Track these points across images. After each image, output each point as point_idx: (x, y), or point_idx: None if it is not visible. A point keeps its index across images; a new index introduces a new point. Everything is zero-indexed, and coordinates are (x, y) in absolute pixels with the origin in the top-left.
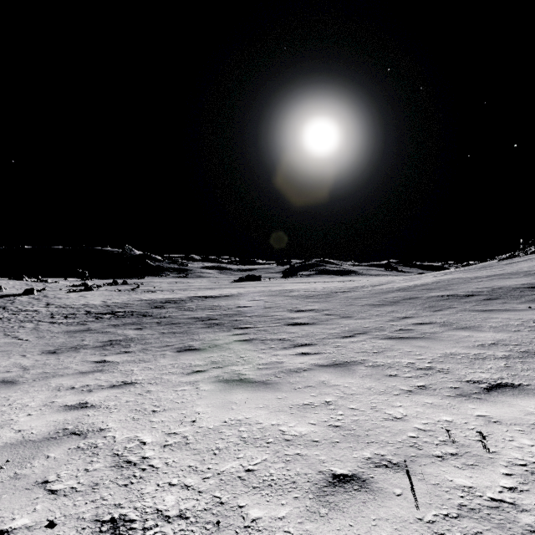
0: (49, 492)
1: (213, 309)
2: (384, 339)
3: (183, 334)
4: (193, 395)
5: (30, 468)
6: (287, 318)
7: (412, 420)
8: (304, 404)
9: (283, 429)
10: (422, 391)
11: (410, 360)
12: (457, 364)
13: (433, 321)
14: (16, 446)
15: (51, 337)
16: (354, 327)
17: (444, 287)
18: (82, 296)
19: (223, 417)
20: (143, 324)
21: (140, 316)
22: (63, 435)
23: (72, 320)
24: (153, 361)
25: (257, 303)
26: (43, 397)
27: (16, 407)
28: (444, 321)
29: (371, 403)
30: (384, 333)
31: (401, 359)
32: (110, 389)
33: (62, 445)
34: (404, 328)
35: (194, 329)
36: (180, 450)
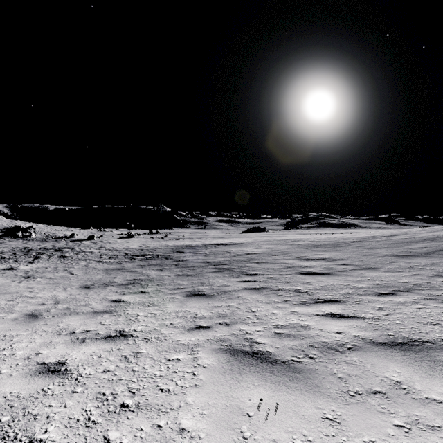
0: None
1: (224, 255)
2: None
3: (195, 277)
4: (186, 376)
5: None
6: (298, 267)
7: None
8: None
9: None
10: None
11: None
12: None
13: None
14: None
15: (93, 273)
16: (386, 281)
17: None
18: (125, 241)
19: None
20: (164, 266)
21: (164, 259)
22: None
23: (113, 260)
24: (161, 305)
25: (264, 251)
26: (38, 343)
27: (2, 355)
28: None
29: None
30: (441, 292)
31: None
32: (101, 342)
33: None
34: None
35: (205, 273)
36: None
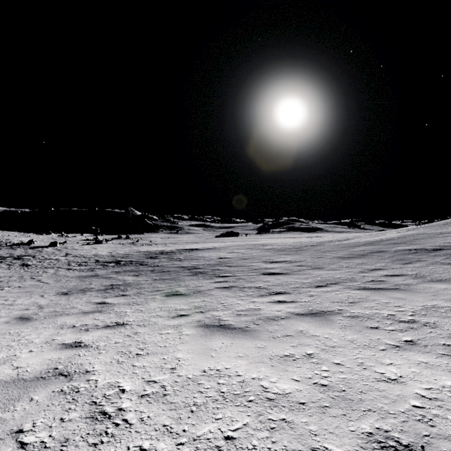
0: (19, 446)
1: (198, 260)
2: (357, 290)
3: (172, 281)
4: (175, 340)
5: (12, 412)
6: (263, 269)
7: (410, 383)
8: (285, 355)
9: (265, 384)
10: (411, 347)
11: (390, 312)
12: (443, 318)
13: (404, 273)
14: (8, 385)
15: (66, 281)
16: (325, 277)
17: (410, 242)
18: (93, 248)
19: (203, 366)
20: (139, 272)
21: (138, 265)
22: (52, 375)
23: (84, 267)
24: (144, 304)
25: (235, 255)
26: (47, 334)
27: (22, 343)
28: (416, 273)
29: (357, 358)
30: (357, 283)
31: (380, 311)
32: (104, 330)
33: (47, 387)
34: (376, 280)
35: (181, 277)
36: (157, 403)
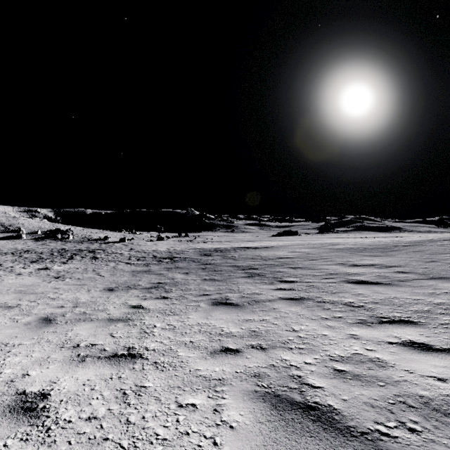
0: None
1: (254, 259)
2: None
3: (222, 283)
4: (202, 447)
5: None
6: (343, 274)
7: None
8: None
9: None
10: None
11: None
12: None
13: None
14: None
15: (120, 275)
16: None
17: None
18: (154, 244)
19: None
20: (190, 269)
21: (191, 262)
22: None
23: (141, 262)
24: (182, 315)
25: (298, 255)
26: (34, 358)
27: None
28: None
29: None
30: None
31: None
32: (103, 364)
33: None
34: None
35: (234, 278)
36: None
